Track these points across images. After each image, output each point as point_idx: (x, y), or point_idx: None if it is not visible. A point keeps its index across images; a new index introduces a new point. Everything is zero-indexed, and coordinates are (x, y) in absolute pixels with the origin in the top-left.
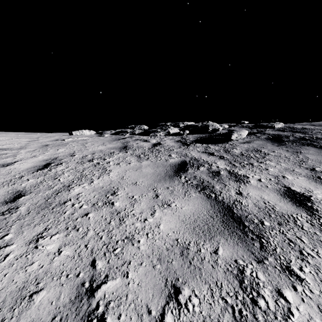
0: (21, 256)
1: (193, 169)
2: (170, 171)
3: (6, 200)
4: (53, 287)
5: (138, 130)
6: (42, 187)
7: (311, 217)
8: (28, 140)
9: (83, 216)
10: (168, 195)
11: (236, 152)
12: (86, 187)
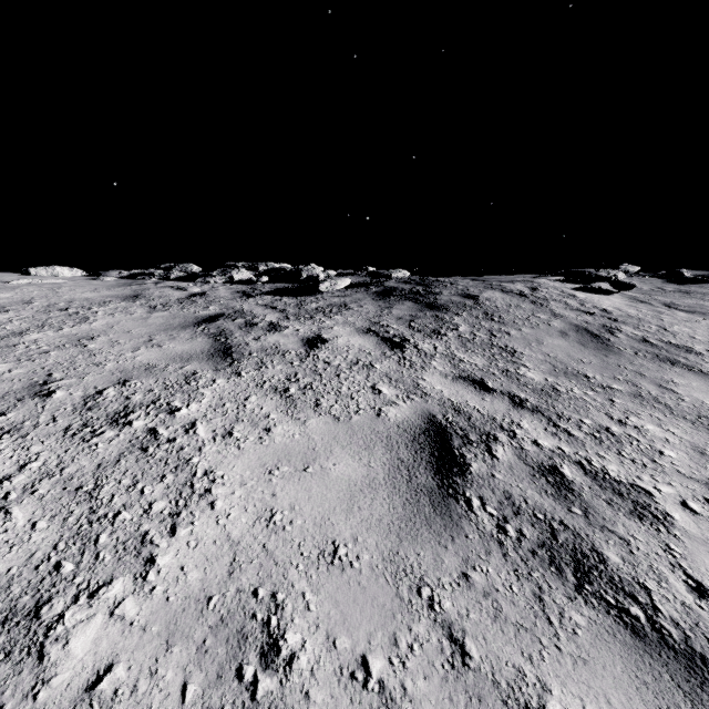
0: None
1: (226, 321)
2: (189, 322)
3: None
4: (5, 384)
5: (176, 272)
6: None
7: (306, 351)
8: None
9: (42, 354)
10: (167, 340)
11: (311, 307)
12: (51, 334)
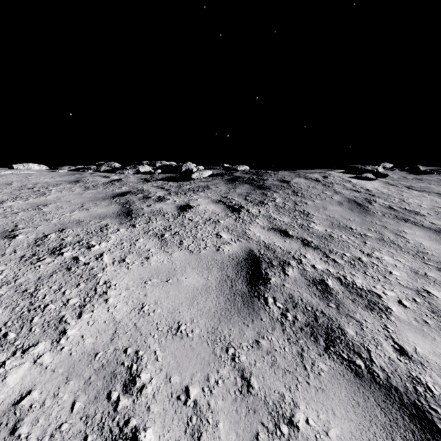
0: None
1: (131, 195)
2: (108, 196)
3: None
4: None
5: (104, 167)
6: None
7: (178, 213)
8: None
9: (13, 214)
10: (92, 206)
11: (186, 187)
12: (20, 203)
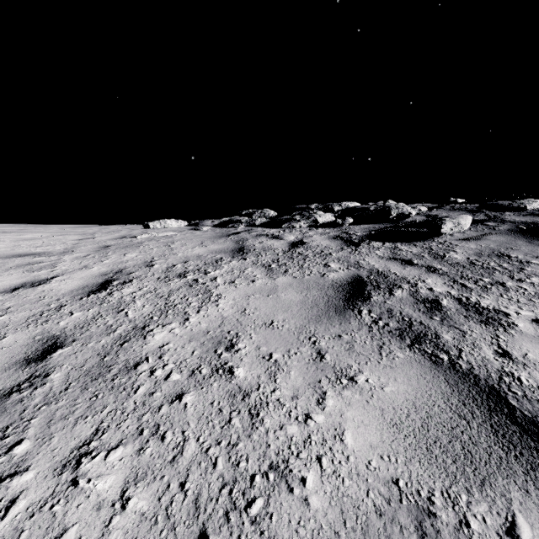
0: (42, 508)
1: (382, 295)
2: (335, 299)
3: (28, 357)
4: None
5: (259, 218)
6: (95, 330)
7: None
8: (79, 237)
9: (172, 401)
10: (345, 354)
11: (458, 259)
12: (177, 332)
